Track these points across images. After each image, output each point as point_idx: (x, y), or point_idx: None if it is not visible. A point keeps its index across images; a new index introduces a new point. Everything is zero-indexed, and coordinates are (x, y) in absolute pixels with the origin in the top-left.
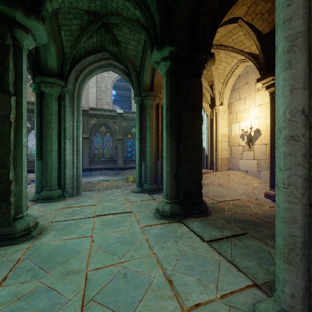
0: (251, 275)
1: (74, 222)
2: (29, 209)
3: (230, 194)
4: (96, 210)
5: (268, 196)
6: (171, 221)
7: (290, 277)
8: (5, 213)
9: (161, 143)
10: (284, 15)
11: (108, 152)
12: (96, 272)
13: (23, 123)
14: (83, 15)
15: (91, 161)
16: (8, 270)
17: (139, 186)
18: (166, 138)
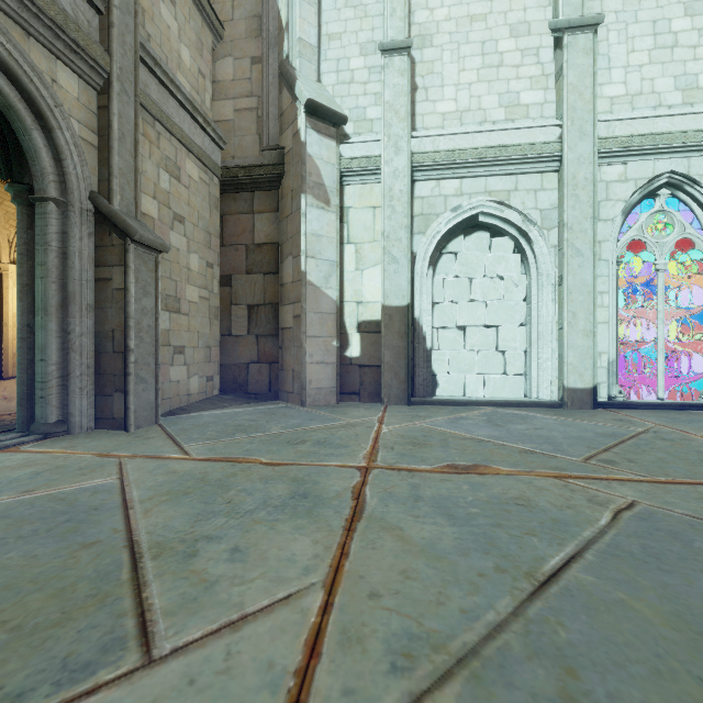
0: None
1: None
2: None
3: None
4: None
5: None
6: None
7: (22, 414)
8: None
9: None
10: (19, 271)
11: None
12: None
13: None
14: None
15: None
16: None
17: None
18: None
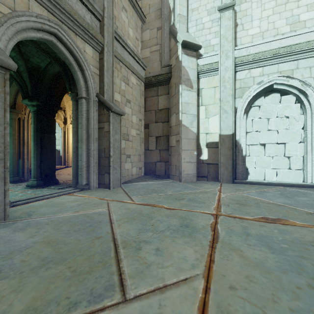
0: None
1: None
2: None
3: None
4: None
5: None
6: (38, 188)
7: (74, 180)
8: None
9: (23, 146)
10: (73, 126)
11: None
12: None
13: None
14: None
15: None
16: None
17: None
18: (34, 146)
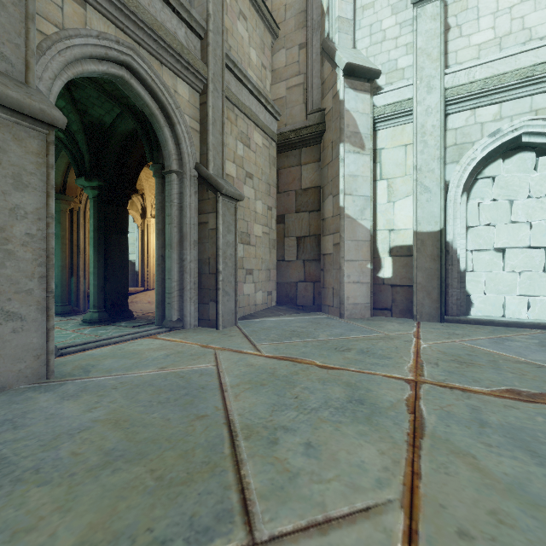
0: None
1: None
2: None
3: None
4: None
5: None
6: (100, 325)
7: (158, 313)
8: None
9: (77, 256)
10: (157, 221)
11: None
12: None
13: None
14: None
15: None
16: None
17: None
18: (94, 256)
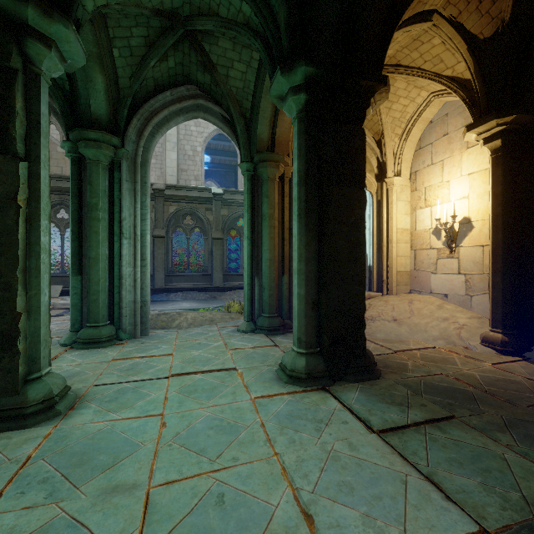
0: (473, 509)
1: (133, 386)
2: (58, 360)
3: (415, 338)
4: (172, 365)
5: (489, 342)
6: (308, 388)
7: None
8: (8, 371)
9: (289, 244)
10: None
11: (198, 261)
12: (167, 490)
13: (41, 209)
14: (151, 19)
15: (169, 276)
16: (5, 481)
17: (249, 322)
18: (298, 235)
